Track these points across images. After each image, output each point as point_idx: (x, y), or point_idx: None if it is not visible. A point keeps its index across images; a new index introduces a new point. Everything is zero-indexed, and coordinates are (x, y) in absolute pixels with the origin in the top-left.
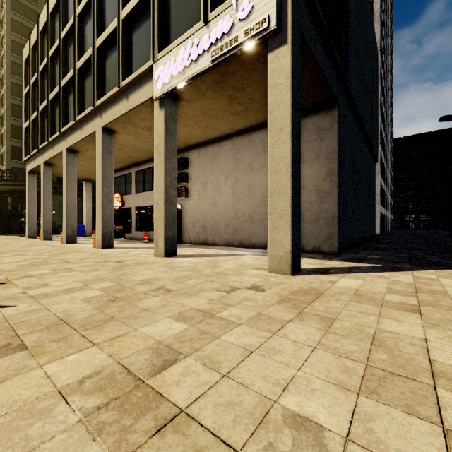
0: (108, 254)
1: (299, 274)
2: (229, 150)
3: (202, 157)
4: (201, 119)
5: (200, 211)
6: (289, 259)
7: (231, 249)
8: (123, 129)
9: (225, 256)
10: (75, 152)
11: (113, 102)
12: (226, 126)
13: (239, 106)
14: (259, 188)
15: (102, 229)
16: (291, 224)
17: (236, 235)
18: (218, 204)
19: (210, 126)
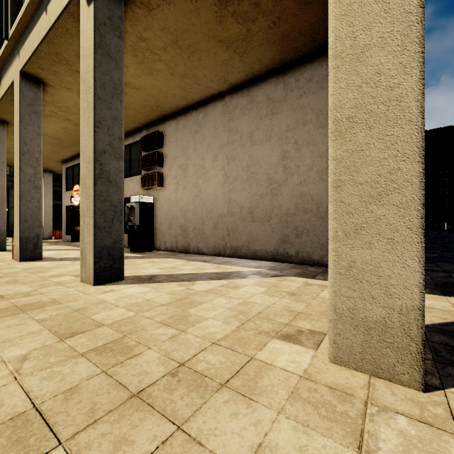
0: (3, 276)
1: (434, 374)
2: (219, 116)
3: (181, 130)
4: (174, 57)
5: (178, 205)
6: (413, 334)
7: (221, 261)
8: (56, 77)
9: (211, 278)
10: (3, 122)
11: (30, 26)
12: (214, 74)
13: (235, 24)
14: (264, 170)
15: (21, 231)
16: (423, 215)
17: (230, 239)
18: (203, 195)
19: (190, 73)
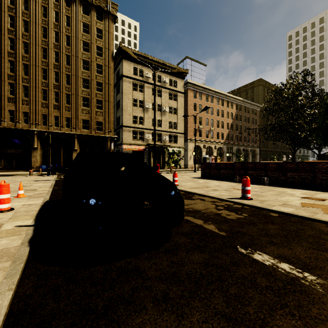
0: None
1: None
2: None
3: None
4: None
5: None
6: None
7: None
8: None
9: None
10: None
11: None
12: None
13: None
14: None
15: None
16: None
17: None
18: None
19: None
